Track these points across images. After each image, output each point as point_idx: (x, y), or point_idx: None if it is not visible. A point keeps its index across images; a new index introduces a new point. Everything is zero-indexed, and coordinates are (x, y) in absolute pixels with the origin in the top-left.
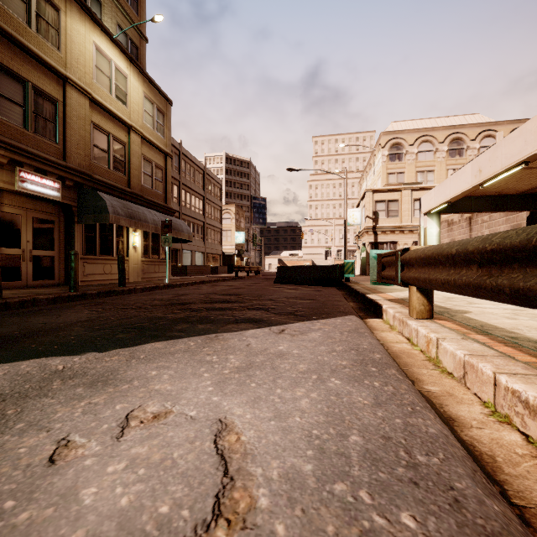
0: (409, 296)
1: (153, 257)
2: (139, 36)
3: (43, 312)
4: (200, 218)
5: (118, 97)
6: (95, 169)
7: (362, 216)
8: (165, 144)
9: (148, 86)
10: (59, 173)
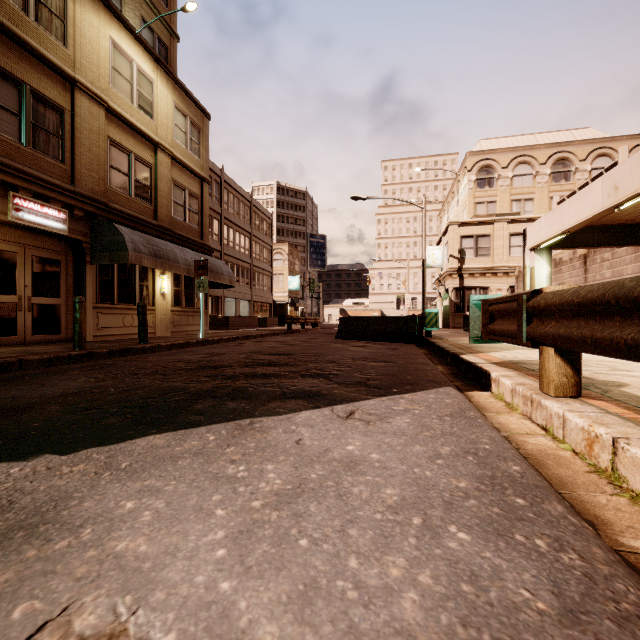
0: (542, 362)
1: (186, 306)
2: (169, 34)
3: (23, 379)
4: (246, 259)
5: (142, 107)
6: (112, 197)
7: (443, 256)
8: (201, 167)
9: (179, 95)
10: (66, 200)
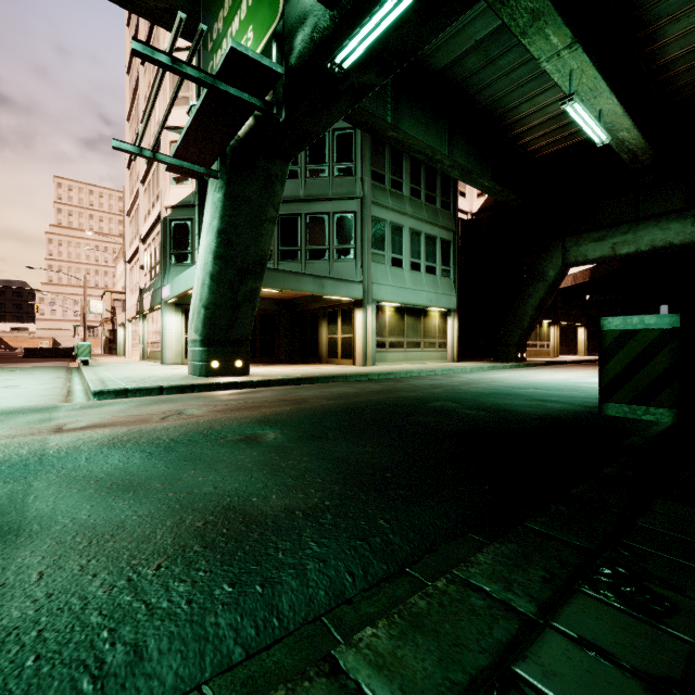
0: None
1: None
2: None
3: None
4: None
5: None
6: None
7: (104, 308)
8: None
9: None
10: None
